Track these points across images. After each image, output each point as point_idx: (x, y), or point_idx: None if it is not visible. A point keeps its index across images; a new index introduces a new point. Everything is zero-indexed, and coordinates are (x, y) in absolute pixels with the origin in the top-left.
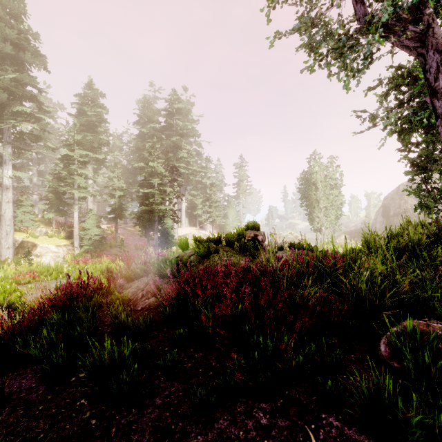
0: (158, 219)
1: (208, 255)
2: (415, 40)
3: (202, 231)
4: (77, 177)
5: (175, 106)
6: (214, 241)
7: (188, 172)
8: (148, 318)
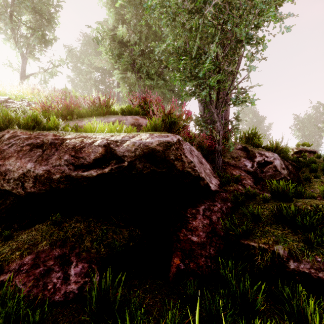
0: None
1: None
2: None
3: None
4: None
5: None
6: None
7: None
8: None
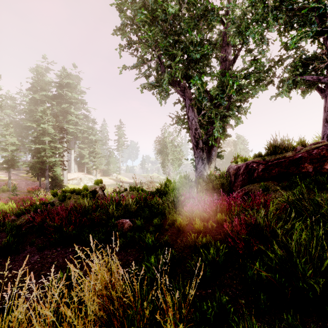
0: (49, 168)
1: (64, 200)
2: (182, 91)
3: (87, 175)
4: None
5: (64, 81)
6: (71, 192)
7: (77, 131)
8: (27, 231)
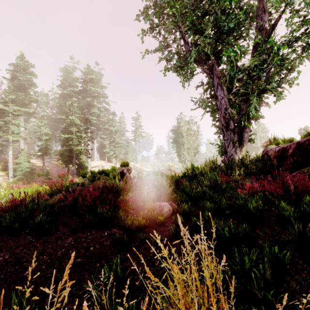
0: (76, 156)
1: (94, 181)
2: (209, 70)
3: (108, 163)
4: (11, 125)
5: (88, 76)
6: (99, 173)
7: (99, 122)
8: (59, 210)
